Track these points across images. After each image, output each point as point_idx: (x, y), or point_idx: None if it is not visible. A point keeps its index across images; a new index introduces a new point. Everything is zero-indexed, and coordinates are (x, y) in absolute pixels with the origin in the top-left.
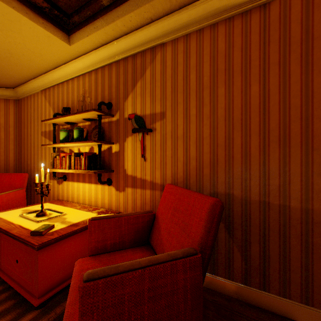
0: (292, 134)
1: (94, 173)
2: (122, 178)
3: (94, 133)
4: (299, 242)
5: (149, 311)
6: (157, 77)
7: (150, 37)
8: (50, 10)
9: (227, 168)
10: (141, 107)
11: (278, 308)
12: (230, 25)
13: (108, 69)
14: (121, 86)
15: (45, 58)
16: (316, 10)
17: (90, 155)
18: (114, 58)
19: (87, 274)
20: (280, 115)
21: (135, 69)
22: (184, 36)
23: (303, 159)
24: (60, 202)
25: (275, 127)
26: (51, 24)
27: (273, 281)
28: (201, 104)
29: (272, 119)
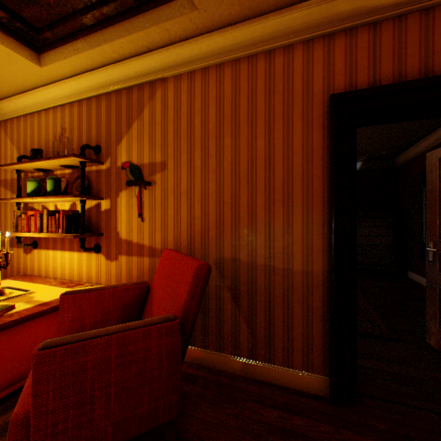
0: (295, 193)
1: (74, 237)
2: (114, 244)
3: (76, 185)
4: (301, 306)
5: (117, 379)
6: (157, 119)
7: (149, 69)
8: (10, 21)
9: (234, 229)
10: (138, 154)
11: (282, 380)
12: (237, 68)
13: (96, 103)
14: (113, 125)
15: (4, 79)
16: (315, 65)
17: (70, 213)
18: (103, 89)
19: (44, 342)
20: (284, 172)
21: (130, 106)
22: (188, 73)
23: (304, 220)
24: (28, 278)
25: (280, 184)
26: (12, 39)
27: (277, 351)
28: (207, 155)
29: (277, 176)
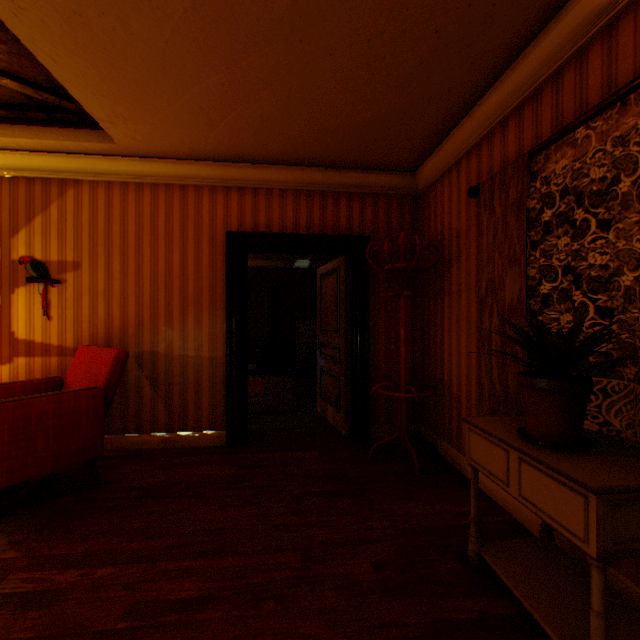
0: (204, 298)
1: None
2: (8, 345)
3: None
4: (209, 383)
5: (55, 425)
6: (69, 218)
7: (59, 167)
8: None
9: (153, 327)
10: (44, 250)
11: (195, 442)
12: (156, 191)
13: None
14: (6, 213)
15: None
16: (219, 206)
17: None
18: None
19: None
20: (196, 282)
21: (32, 197)
22: (107, 182)
23: (211, 319)
24: None
25: (193, 291)
26: None
27: (191, 421)
28: (127, 261)
29: (190, 285)
